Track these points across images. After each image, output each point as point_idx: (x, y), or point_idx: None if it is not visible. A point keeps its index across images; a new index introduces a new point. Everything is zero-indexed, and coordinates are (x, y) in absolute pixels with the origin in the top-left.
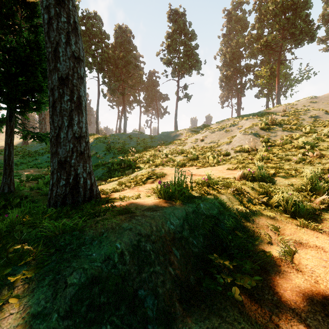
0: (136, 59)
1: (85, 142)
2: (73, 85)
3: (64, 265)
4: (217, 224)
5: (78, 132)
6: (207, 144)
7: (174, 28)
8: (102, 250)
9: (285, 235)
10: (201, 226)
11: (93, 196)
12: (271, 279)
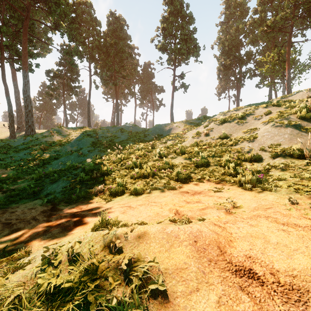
0: (130, 48)
1: None
2: None
3: None
4: None
5: None
6: (215, 139)
7: (170, 10)
8: None
9: None
10: None
11: None
12: None
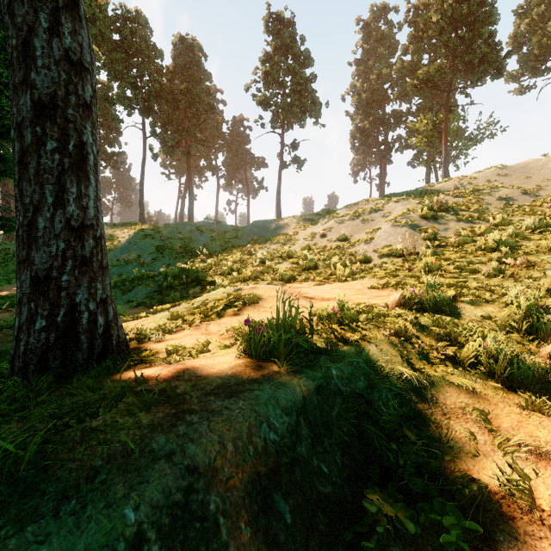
0: (211, 96)
1: (93, 238)
2: (67, 119)
3: None
4: (368, 414)
5: (79, 218)
6: (333, 242)
7: (276, 45)
8: (80, 537)
9: (502, 430)
10: (336, 424)
11: (111, 349)
12: None
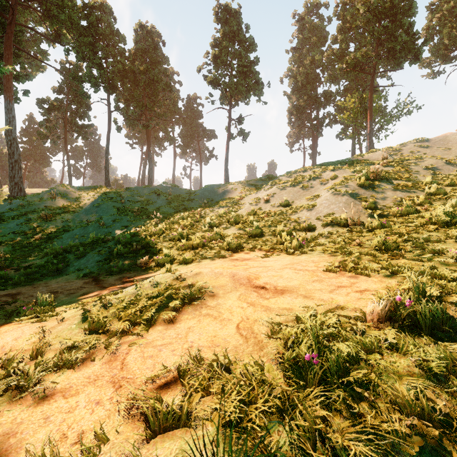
0: (168, 76)
1: None
2: None
3: None
4: None
5: None
6: (276, 207)
7: (224, 31)
8: None
9: None
10: None
11: None
12: None
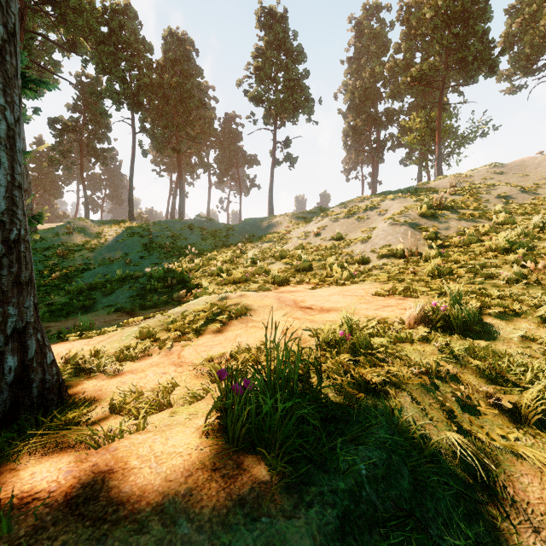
0: (202, 91)
1: (3, 242)
2: None
3: None
4: None
5: None
6: (327, 241)
7: (268, 39)
8: None
9: None
10: None
11: (28, 402)
12: None
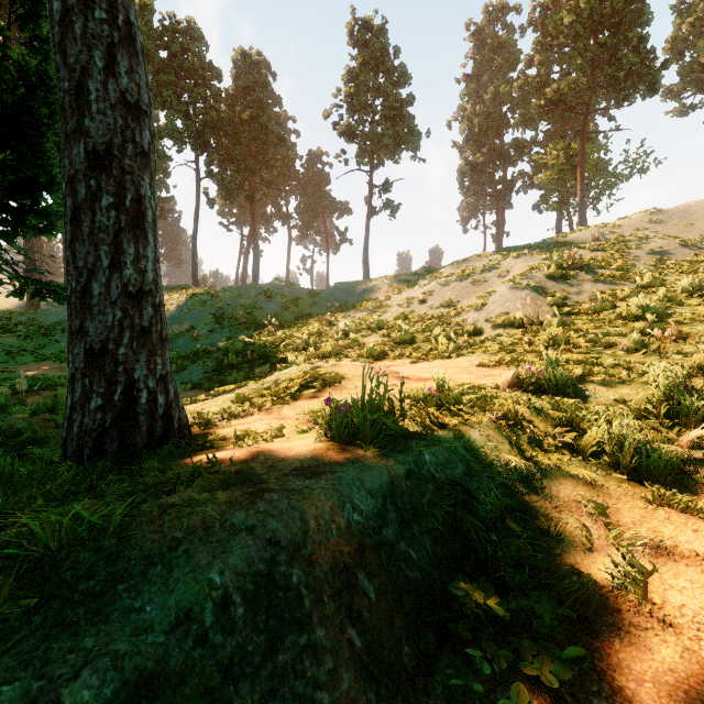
0: (281, 125)
1: (152, 306)
2: (124, 171)
3: (60, 645)
4: (465, 503)
5: (137, 283)
6: (434, 309)
7: (362, 59)
8: (170, 595)
9: (621, 525)
10: (428, 511)
11: (173, 433)
12: (602, 649)
